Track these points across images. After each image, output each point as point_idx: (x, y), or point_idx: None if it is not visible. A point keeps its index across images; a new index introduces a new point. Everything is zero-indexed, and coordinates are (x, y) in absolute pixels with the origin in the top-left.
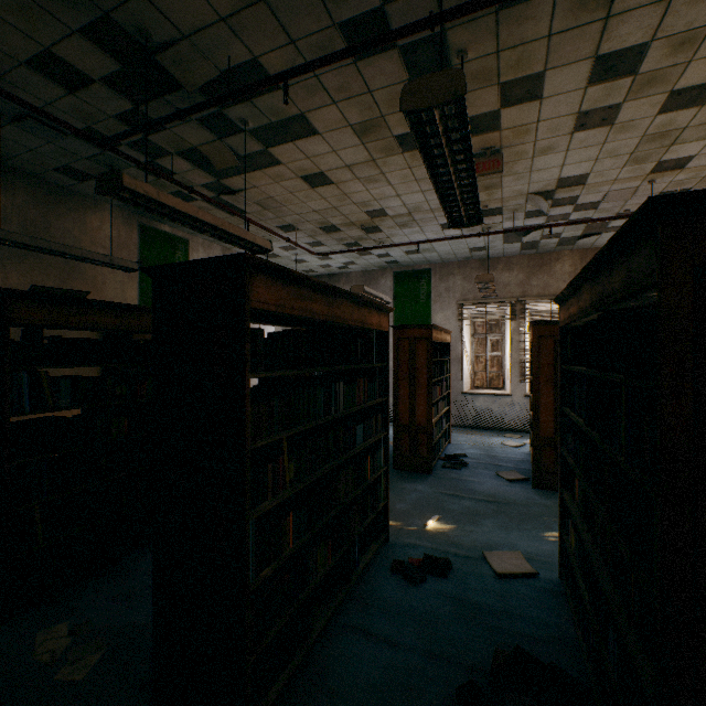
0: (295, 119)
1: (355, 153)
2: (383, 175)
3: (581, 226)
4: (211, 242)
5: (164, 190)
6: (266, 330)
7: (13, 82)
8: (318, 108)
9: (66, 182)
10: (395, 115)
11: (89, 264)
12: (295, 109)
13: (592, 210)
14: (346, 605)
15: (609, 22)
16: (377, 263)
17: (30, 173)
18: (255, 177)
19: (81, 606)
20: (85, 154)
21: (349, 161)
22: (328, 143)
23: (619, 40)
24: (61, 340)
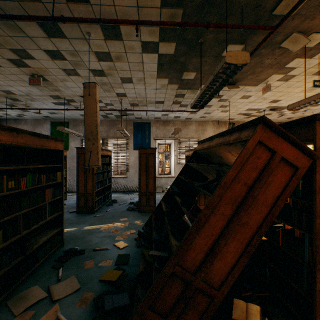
0: None
1: None
2: None
3: (117, 111)
4: None
5: None
6: None
7: None
8: None
9: None
10: None
11: None
12: None
13: (113, 106)
14: None
15: (33, 39)
16: (39, 116)
17: None
18: None
19: None
20: None
21: None
22: None
23: (45, 46)
24: None
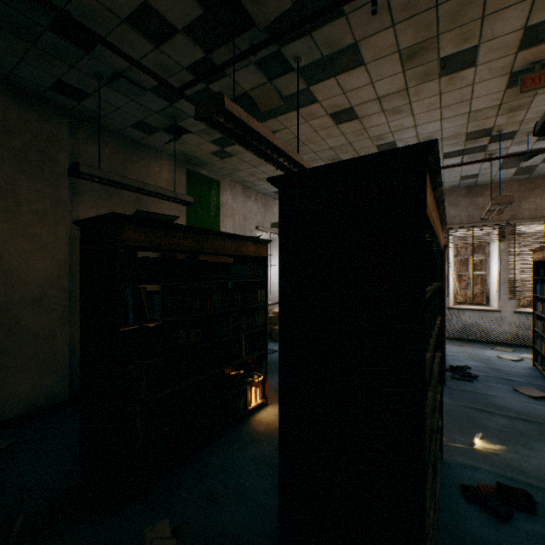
0: (345, 51)
1: (391, 83)
2: (409, 105)
3: None
4: (235, 182)
5: (210, 137)
6: (272, 253)
7: (113, 42)
8: (373, 34)
9: (138, 136)
10: (451, 32)
11: (153, 201)
12: (349, 39)
13: None
14: (436, 538)
15: None
16: None
17: (113, 130)
18: (289, 117)
19: (174, 502)
20: (156, 109)
21: (381, 93)
22: (368, 75)
23: None
24: (154, 260)
